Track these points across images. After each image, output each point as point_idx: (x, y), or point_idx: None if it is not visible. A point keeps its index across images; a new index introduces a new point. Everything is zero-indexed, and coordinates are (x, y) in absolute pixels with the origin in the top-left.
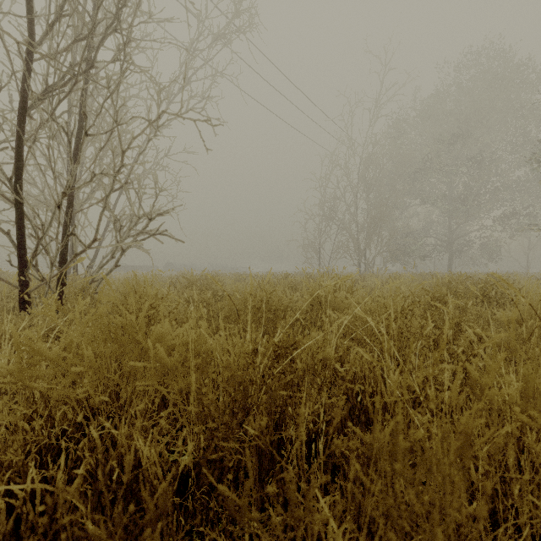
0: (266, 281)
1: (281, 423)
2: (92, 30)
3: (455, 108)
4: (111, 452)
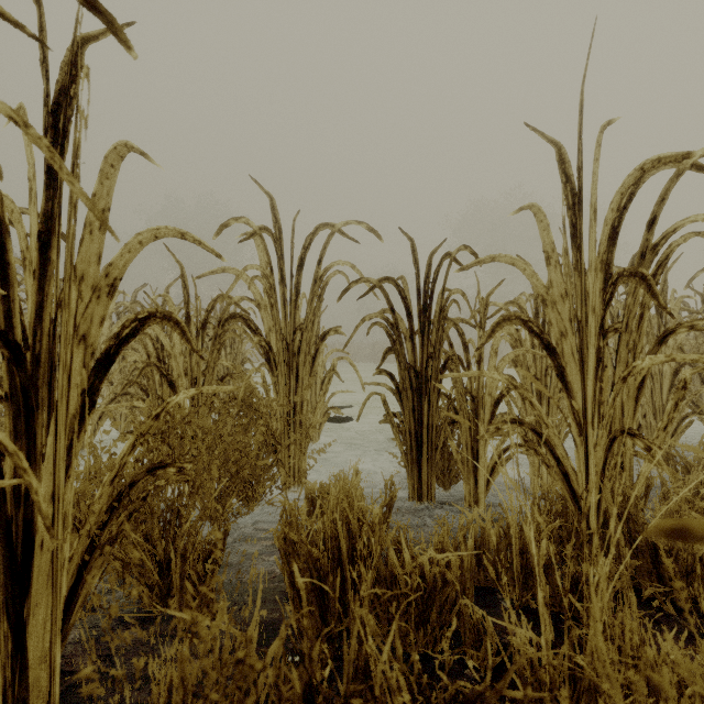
0: None
1: None
2: None
3: None
4: None
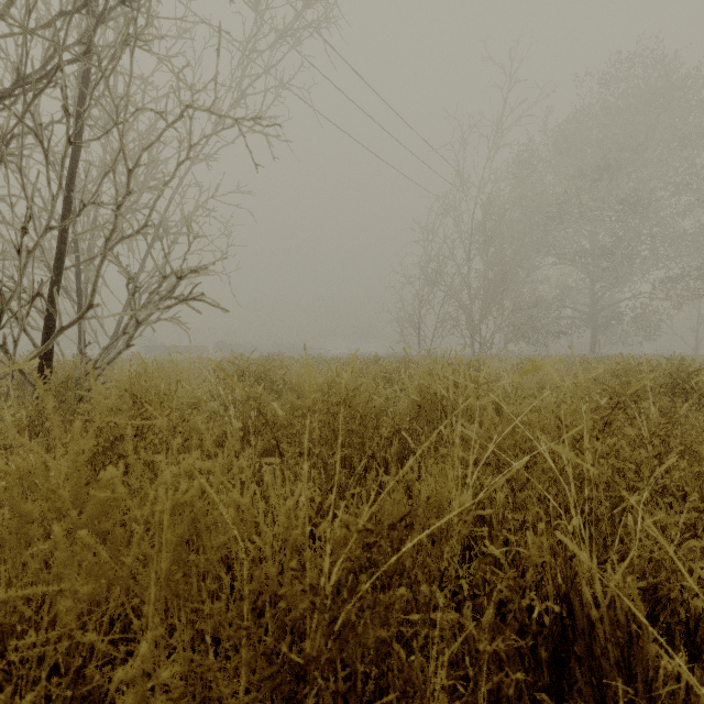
0: (345, 377)
1: (378, 697)
2: None
3: (600, 135)
4: None
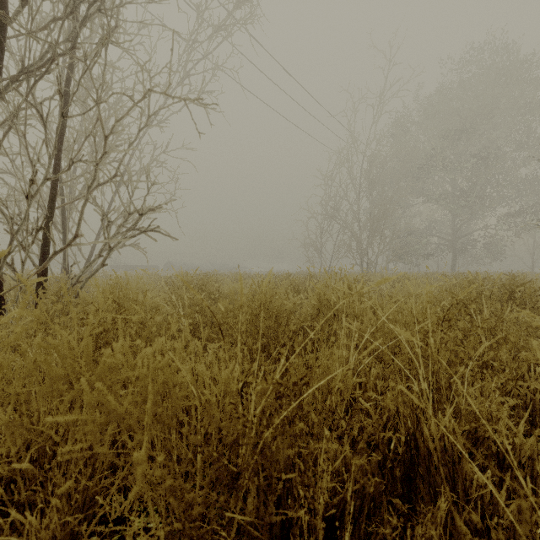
0: (264, 286)
1: (285, 493)
2: (75, 7)
3: (459, 105)
4: None
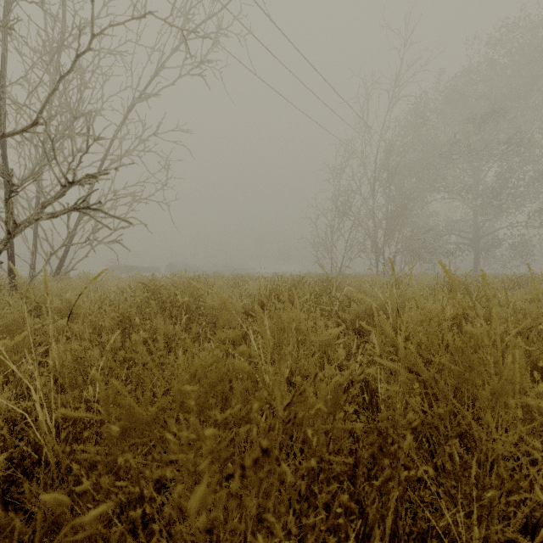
0: None
1: None
2: None
3: (484, 89)
4: None
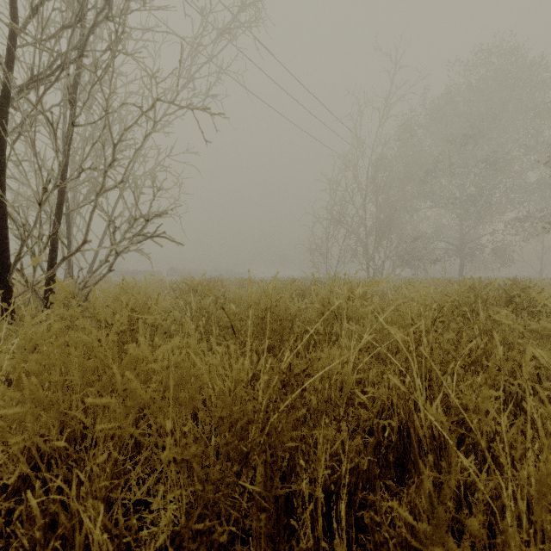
0: (271, 288)
1: (289, 471)
2: (83, 15)
3: (466, 108)
4: (62, 519)
